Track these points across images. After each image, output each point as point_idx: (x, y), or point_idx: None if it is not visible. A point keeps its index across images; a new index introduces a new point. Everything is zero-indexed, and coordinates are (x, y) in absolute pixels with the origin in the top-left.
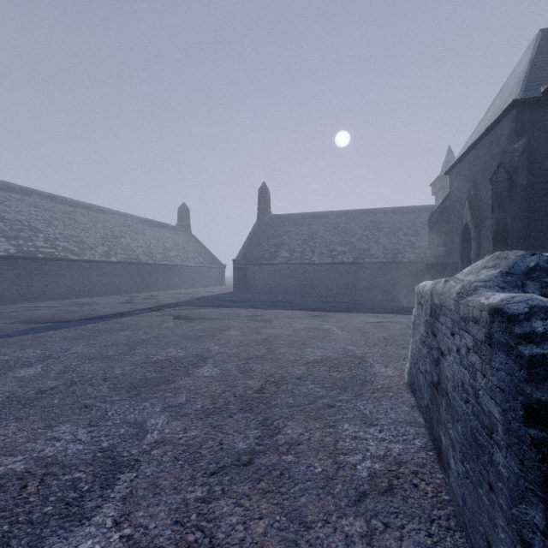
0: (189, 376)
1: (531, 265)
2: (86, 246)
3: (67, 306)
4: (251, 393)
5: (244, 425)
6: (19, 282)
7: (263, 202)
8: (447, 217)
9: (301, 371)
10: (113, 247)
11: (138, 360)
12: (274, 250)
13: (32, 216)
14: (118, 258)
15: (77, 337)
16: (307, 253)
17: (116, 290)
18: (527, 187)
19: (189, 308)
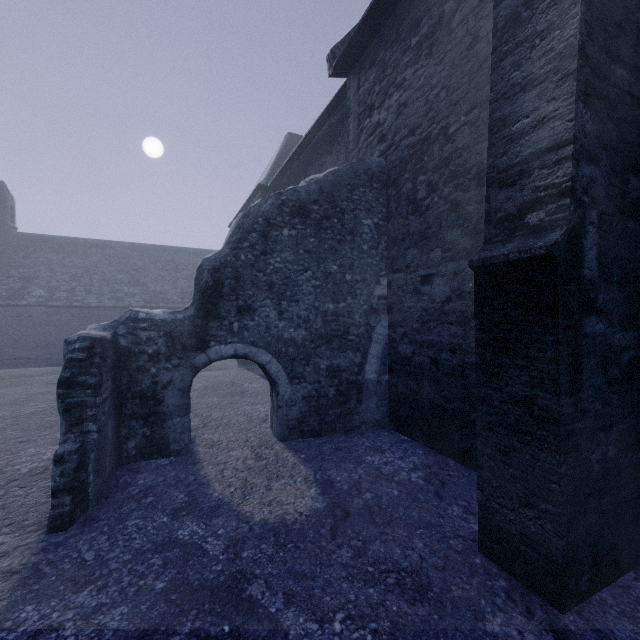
0: None
1: (127, 316)
2: None
3: None
4: None
5: None
6: None
7: None
8: None
9: (6, 423)
10: None
11: None
12: (19, 285)
13: None
14: None
15: None
16: (79, 292)
17: None
18: None
19: None
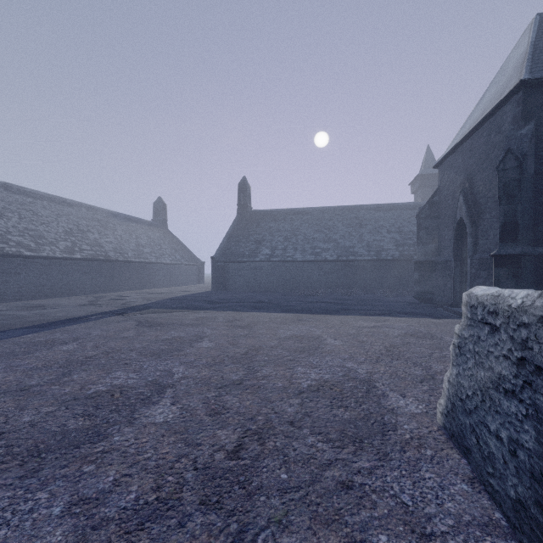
0: (132, 423)
1: None
2: (45, 241)
3: (14, 310)
4: (221, 459)
5: None
6: None
7: (243, 197)
8: (436, 212)
9: (294, 408)
10: (78, 242)
11: (66, 394)
12: (255, 247)
13: None
14: (83, 254)
15: (0, 355)
16: (289, 250)
17: (81, 290)
18: (534, 177)
19: (159, 311)
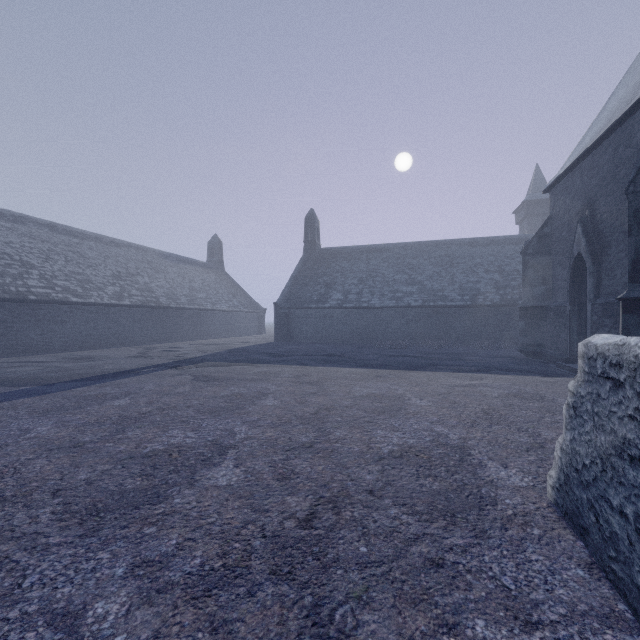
0: (193, 486)
1: None
2: (92, 285)
3: (61, 362)
4: (292, 527)
5: (276, 621)
6: (4, 331)
7: (310, 233)
8: (548, 246)
9: (373, 475)
10: (127, 287)
11: (122, 452)
12: (324, 291)
13: (26, 248)
14: (133, 300)
15: (51, 409)
16: (365, 294)
17: (130, 340)
18: None
19: (216, 364)
